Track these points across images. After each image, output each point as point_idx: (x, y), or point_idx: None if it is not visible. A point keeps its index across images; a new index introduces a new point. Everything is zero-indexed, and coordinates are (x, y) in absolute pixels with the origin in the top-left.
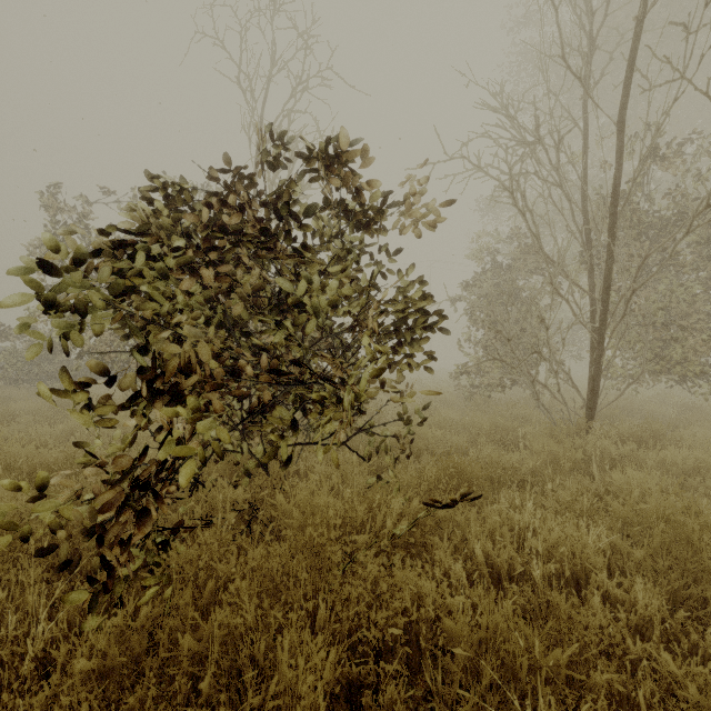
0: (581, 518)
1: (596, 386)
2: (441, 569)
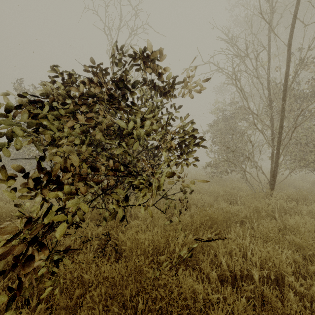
0: (275, 243)
1: (275, 173)
2: (204, 273)
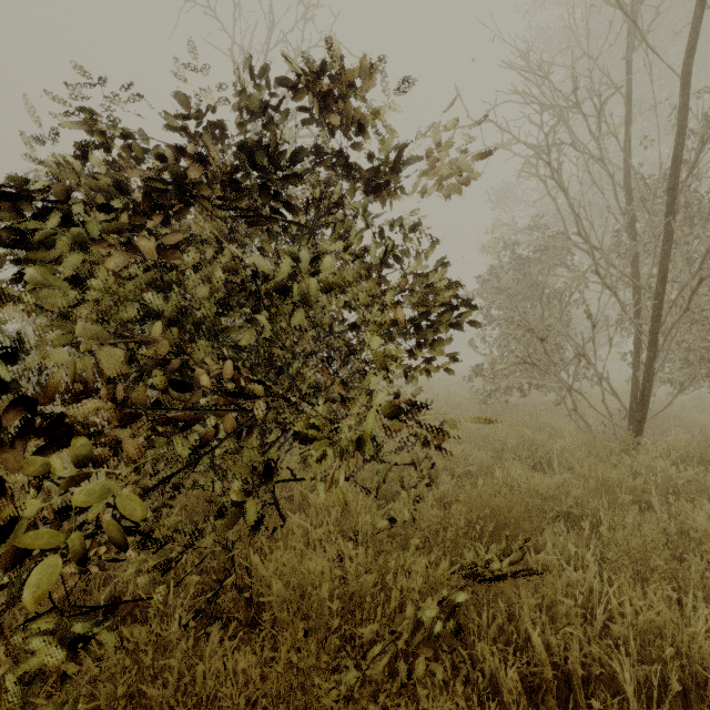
0: (666, 581)
1: (646, 394)
2: (485, 673)
